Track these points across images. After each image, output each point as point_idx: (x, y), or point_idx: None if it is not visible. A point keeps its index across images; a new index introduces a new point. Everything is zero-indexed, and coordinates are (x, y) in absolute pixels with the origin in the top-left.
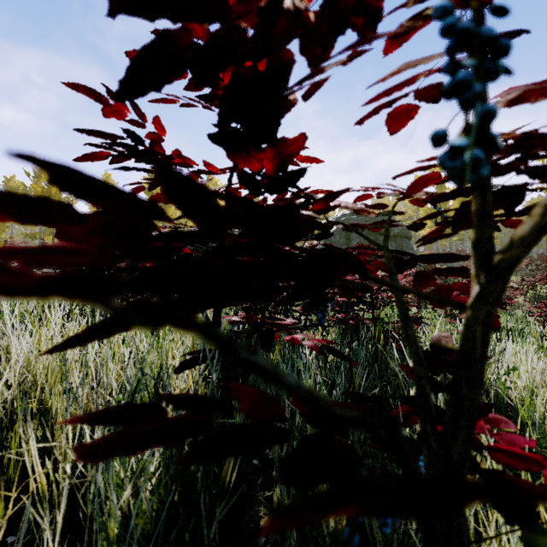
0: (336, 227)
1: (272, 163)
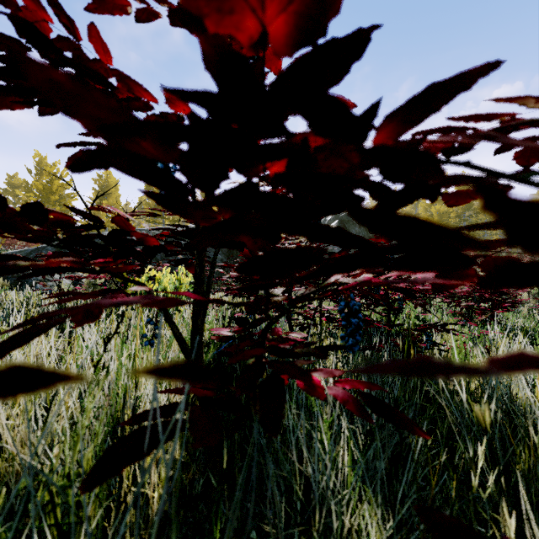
0: (335, 223)
1: (286, 14)
